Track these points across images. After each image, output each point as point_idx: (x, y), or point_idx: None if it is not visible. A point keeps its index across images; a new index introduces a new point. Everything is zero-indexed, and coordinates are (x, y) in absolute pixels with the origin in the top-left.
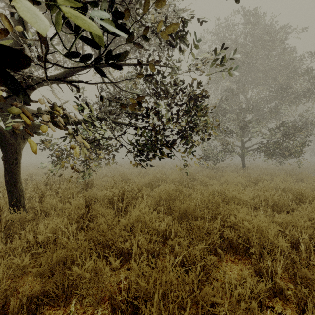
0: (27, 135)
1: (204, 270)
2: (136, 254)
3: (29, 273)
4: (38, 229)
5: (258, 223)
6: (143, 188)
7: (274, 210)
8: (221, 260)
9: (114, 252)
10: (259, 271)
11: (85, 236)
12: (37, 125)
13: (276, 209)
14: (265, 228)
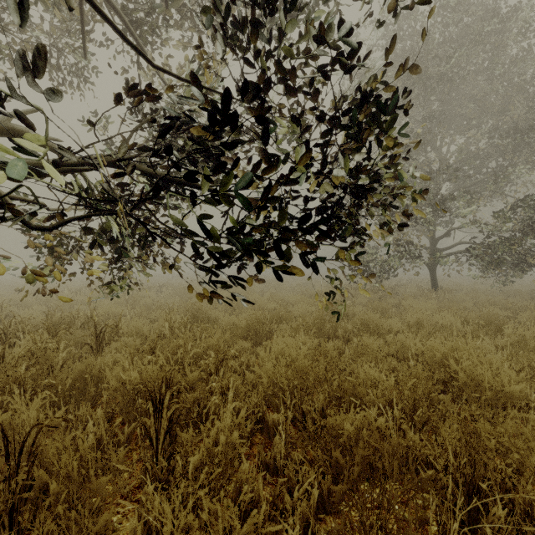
0: None
1: None
2: None
3: None
4: None
5: None
6: (230, 353)
7: None
8: None
9: None
10: None
11: None
12: None
13: None
14: None
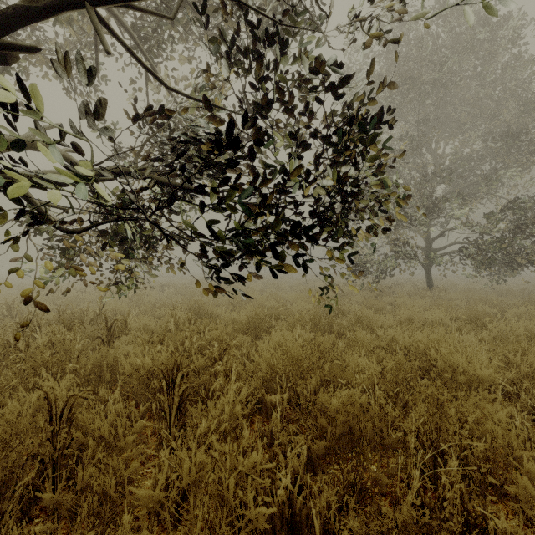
0: None
1: None
2: None
3: None
4: None
5: None
6: (232, 343)
7: None
8: None
9: None
10: None
11: None
12: None
13: None
14: None
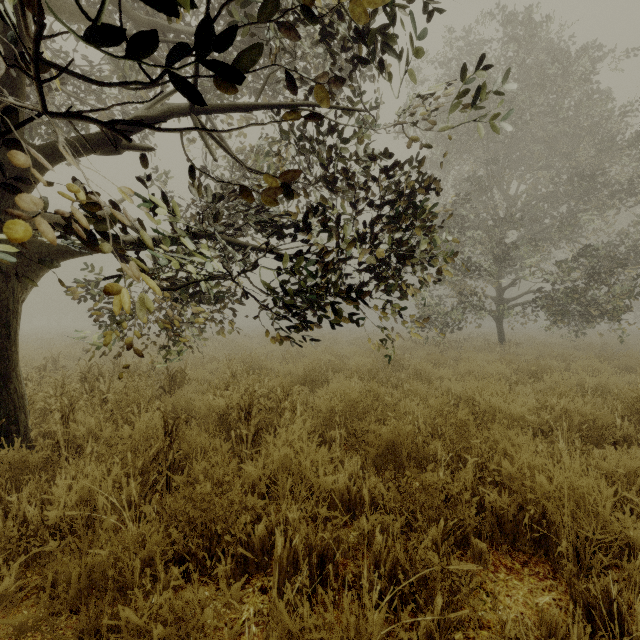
0: (33, 272)
1: (450, 604)
2: (281, 557)
3: (24, 601)
4: (53, 490)
5: (569, 478)
6: (294, 388)
7: (584, 439)
8: (481, 565)
9: (229, 550)
10: (584, 602)
11: (160, 510)
12: (55, 249)
13: (588, 437)
14: (587, 489)
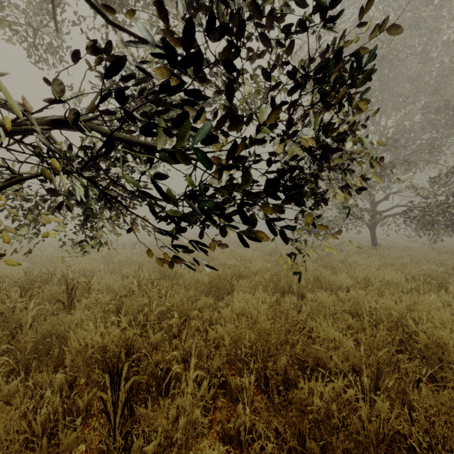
0: None
1: None
2: None
3: None
4: None
5: None
6: (193, 313)
7: None
8: None
9: None
10: None
11: None
12: None
13: None
14: None
